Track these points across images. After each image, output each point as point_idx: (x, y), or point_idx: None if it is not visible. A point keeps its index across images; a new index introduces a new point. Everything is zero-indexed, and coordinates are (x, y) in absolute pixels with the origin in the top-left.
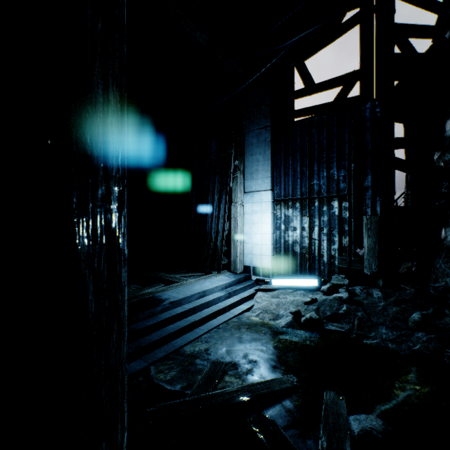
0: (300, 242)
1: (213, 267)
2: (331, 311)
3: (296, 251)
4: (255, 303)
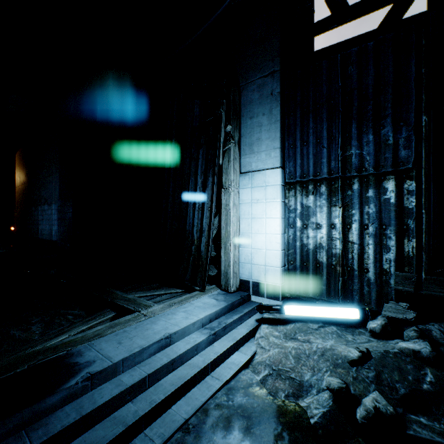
0: (327, 246)
1: (195, 282)
2: (405, 383)
3: (320, 261)
4: (258, 349)
